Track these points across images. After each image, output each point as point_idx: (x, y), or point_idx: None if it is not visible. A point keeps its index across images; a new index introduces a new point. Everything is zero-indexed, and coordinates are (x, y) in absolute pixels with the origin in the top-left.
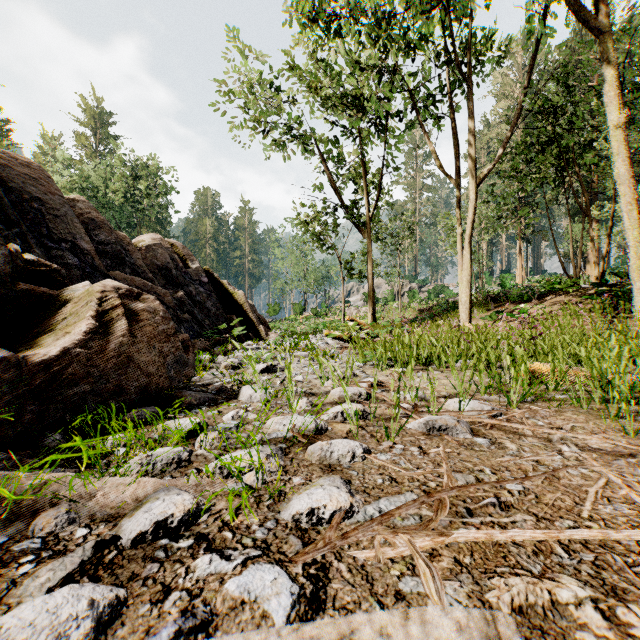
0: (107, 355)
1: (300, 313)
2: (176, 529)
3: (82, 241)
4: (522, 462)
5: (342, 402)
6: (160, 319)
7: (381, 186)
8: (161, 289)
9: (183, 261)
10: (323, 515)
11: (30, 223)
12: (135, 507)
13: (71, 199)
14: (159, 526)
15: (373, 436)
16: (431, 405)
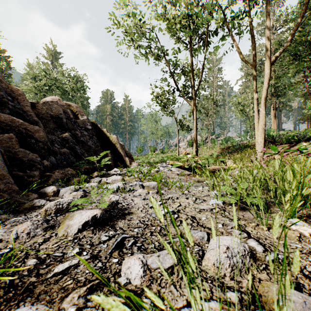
0: None
1: (153, 151)
2: None
3: None
4: None
5: None
6: None
7: (201, 74)
8: (35, 127)
9: (75, 115)
10: None
11: None
12: None
13: None
14: None
15: None
16: None
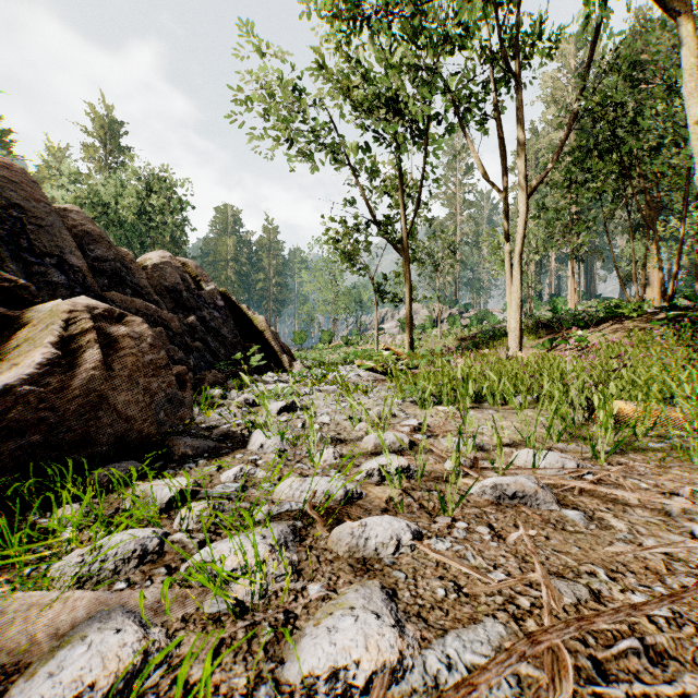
0: (70, 394)
1: (329, 341)
2: None
3: (72, 256)
4: (645, 555)
5: (378, 452)
6: (148, 347)
7: (419, 199)
8: (167, 313)
9: (196, 282)
10: (354, 680)
11: (7, 234)
12: (47, 652)
13: (63, 209)
14: None
15: (423, 506)
16: (497, 460)
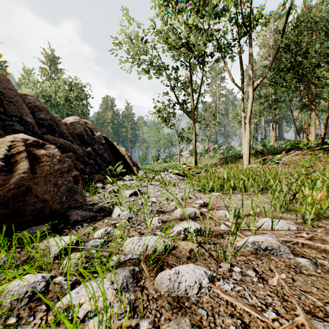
0: (8, 187)
1: (156, 160)
2: None
3: (27, 117)
4: None
5: (183, 219)
6: (57, 161)
7: (199, 92)
8: (76, 146)
9: (91, 131)
10: None
11: None
12: None
13: (24, 94)
14: None
15: (211, 255)
16: (251, 225)
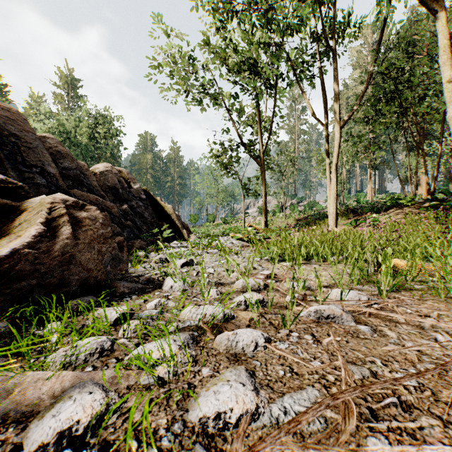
0: (53, 254)
1: (213, 221)
2: (81, 436)
3: (49, 167)
4: (406, 351)
5: (244, 291)
6: (100, 225)
7: (271, 129)
8: (109, 203)
9: (127, 183)
10: (229, 419)
11: (8, 153)
12: (49, 405)
13: (43, 136)
14: (62, 435)
15: (271, 323)
16: (318, 295)
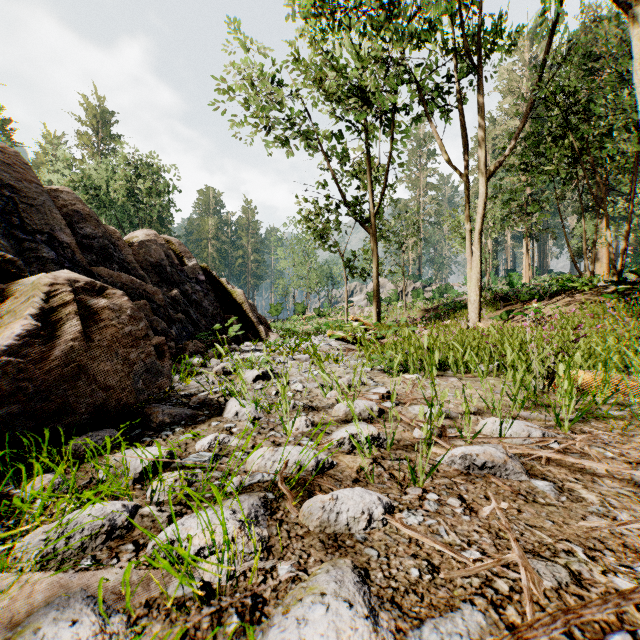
0: (49, 364)
1: (302, 313)
2: None
3: (62, 233)
4: (621, 530)
5: (349, 420)
6: (127, 319)
7: (386, 181)
8: (151, 287)
9: (179, 258)
10: None
11: None
12: None
13: (54, 190)
14: None
15: (393, 477)
16: (464, 429)
